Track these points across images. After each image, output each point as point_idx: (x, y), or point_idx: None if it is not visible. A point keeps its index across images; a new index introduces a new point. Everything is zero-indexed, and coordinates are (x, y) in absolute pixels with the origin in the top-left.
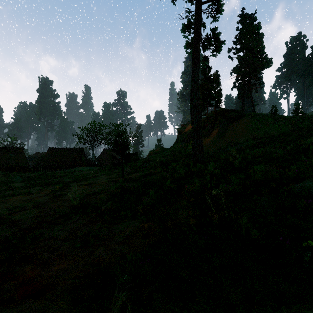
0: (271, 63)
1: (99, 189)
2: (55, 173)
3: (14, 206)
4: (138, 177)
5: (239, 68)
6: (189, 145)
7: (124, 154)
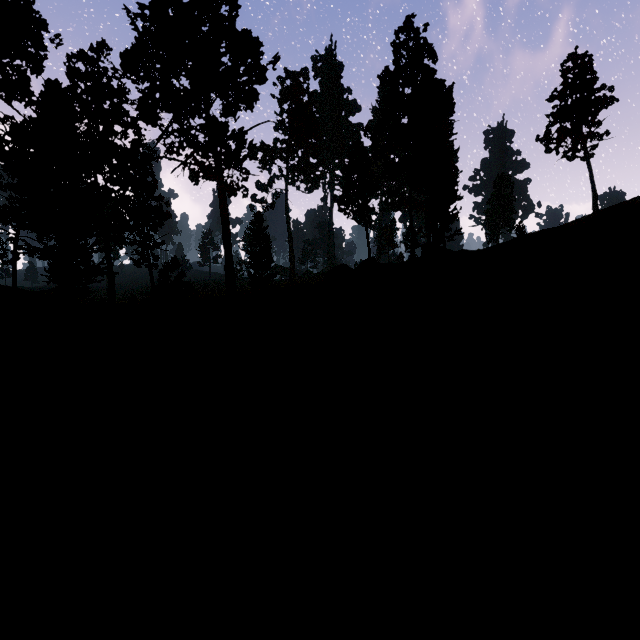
0: None
1: None
2: None
3: None
4: None
5: None
6: None
7: None
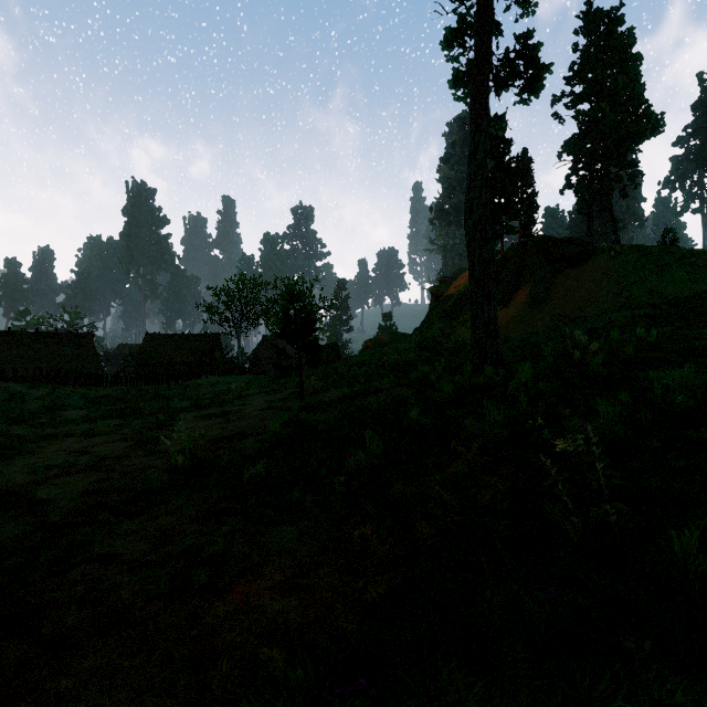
0: (662, 126)
1: (243, 427)
2: (157, 389)
3: (49, 463)
4: (337, 400)
5: (581, 142)
6: (459, 326)
7: (304, 344)
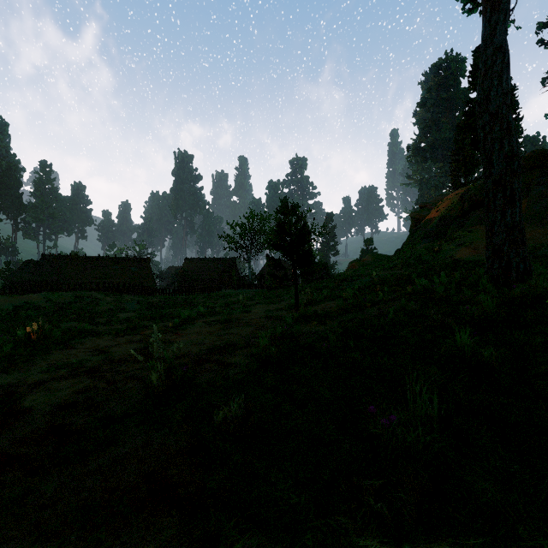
0: None
1: (239, 335)
2: (189, 298)
3: (69, 361)
4: (332, 311)
5: None
6: (446, 244)
7: (299, 255)
